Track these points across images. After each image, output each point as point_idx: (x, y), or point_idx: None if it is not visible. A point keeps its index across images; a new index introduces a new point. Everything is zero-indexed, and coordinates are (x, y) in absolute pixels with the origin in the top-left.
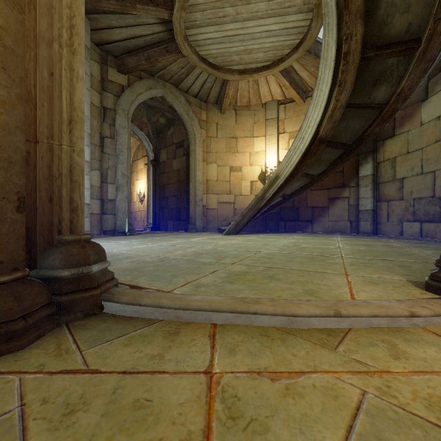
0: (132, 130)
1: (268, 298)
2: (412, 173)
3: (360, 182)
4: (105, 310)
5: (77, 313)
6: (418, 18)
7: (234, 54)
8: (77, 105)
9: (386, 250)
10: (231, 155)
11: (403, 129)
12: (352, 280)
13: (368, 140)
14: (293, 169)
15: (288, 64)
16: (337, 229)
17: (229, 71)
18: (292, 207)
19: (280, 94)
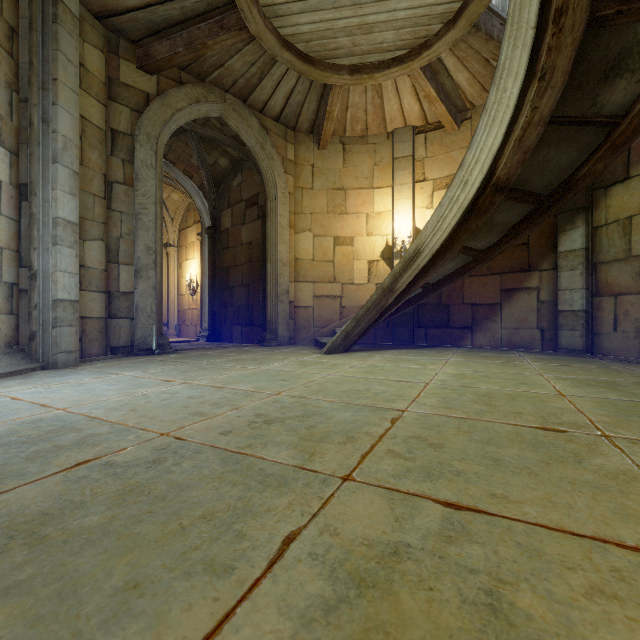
0: (175, 178)
1: None
2: None
3: (560, 261)
4: None
5: None
6: None
7: (342, 33)
8: None
9: None
10: (336, 218)
11: None
12: None
13: (580, 187)
14: (446, 238)
15: (437, 52)
16: (517, 342)
17: (332, 68)
18: (438, 305)
19: (419, 116)
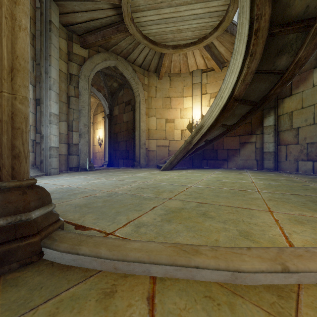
0: (93, 92)
1: (207, 246)
2: (306, 124)
3: (264, 130)
4: (45, 256)
5: (12, 264)
6: (314, 1)
7: (169, 32)
8: (19, 54)
9: (291, 185)
10: (166, 110)
11: (298, 90)
12: (278, 218)
13: (271, 99)
14: (214, 120)
15: (210, 40)
16: (246, 166)
17: (165, 46)
18: (212, 149)
19: (203, 65)
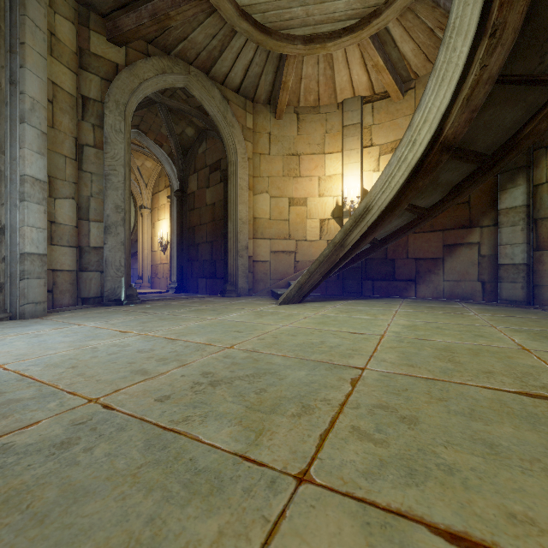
0: (147, 147)
1: None
2: None
3: (501, 218)
4: None
5: None
6: None
7: (296, 3)
8: None
9: None
10: (290, 181)
11: None
12: None
13: (523, 146)
14: (394, 196)
15: (386, 21)
16: (458, 293)
17: (287, 38)
18: (384, 259)
19: (366, 86)
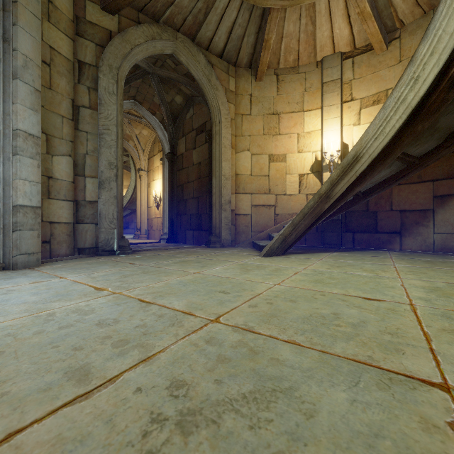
0: (142, 115)
1: None
2: None
3: None
4: None
5: None
6: None
7: None
8: None
9: None
10: (270, 138)
11: None
12: None
13: None
14: (387, 143)
15: None
16: (452, 246)
17: None
18: (365, 211)
19: (347, 41)
